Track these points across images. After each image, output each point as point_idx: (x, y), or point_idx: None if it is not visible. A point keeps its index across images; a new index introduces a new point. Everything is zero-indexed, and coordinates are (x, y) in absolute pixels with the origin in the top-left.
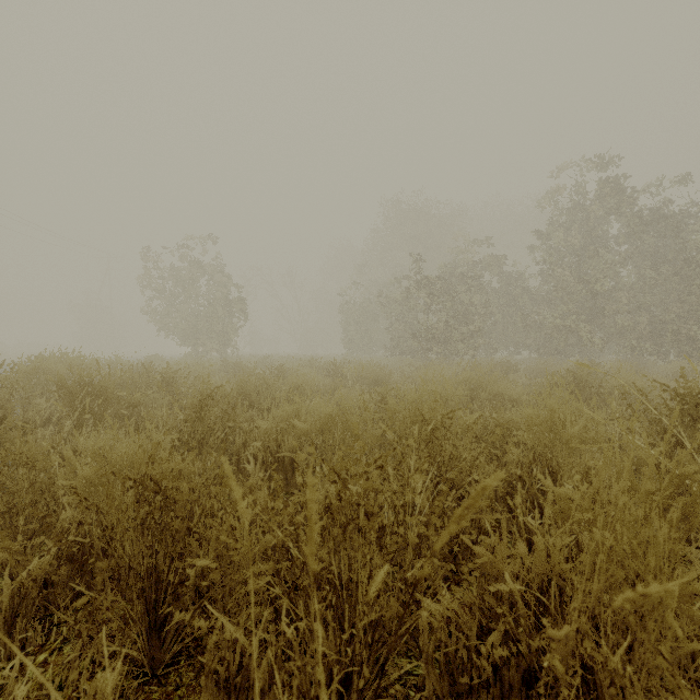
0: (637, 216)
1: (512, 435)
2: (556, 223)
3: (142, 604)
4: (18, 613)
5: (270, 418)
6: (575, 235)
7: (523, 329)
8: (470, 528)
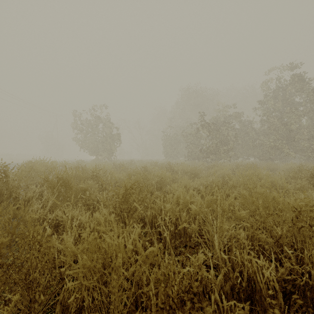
0: (312, 92)
1: None
2: (268, 97)
3: None
4: None
5: (170, 201)
6: (280, 102)
7: (252, 147)
8: None
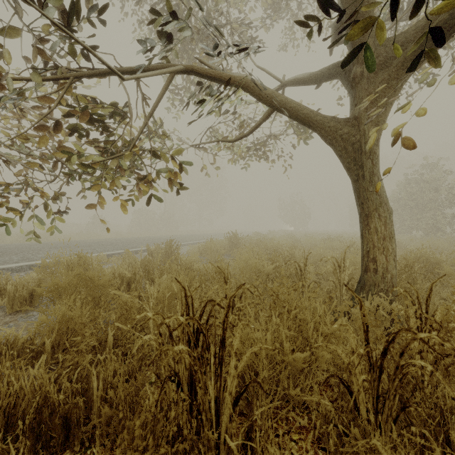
0: (446, 183)
1: None
2: None
3: None
4: None
5: None
6: None
7: None
8: None
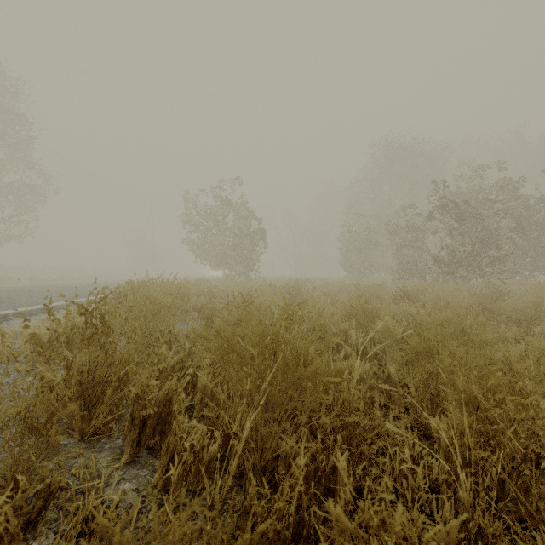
0: None
1: None
2: None
3: None
4: None
5: None
6: None
7: None
8: None
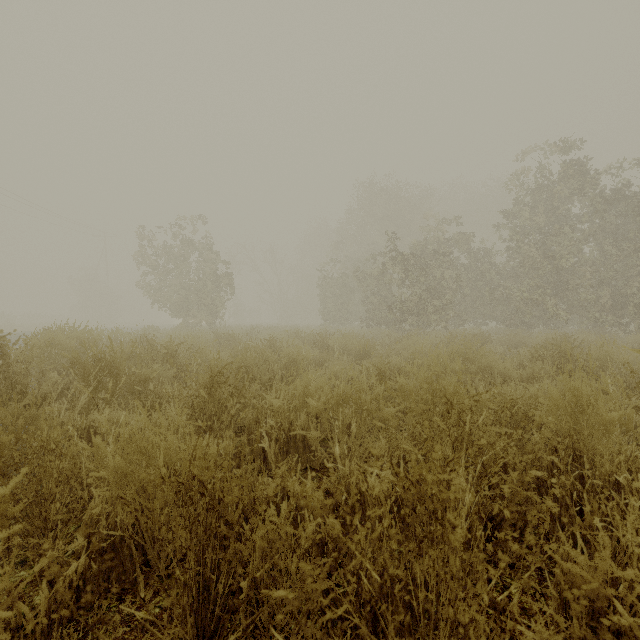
0: (600, 196)
1: (520, 413)
2: (521, 203)
3: (192, 620)
4: (53, 620)
5: (282, 395)
6: (541, 214)
7: (490, 302)
8: (512, 520)
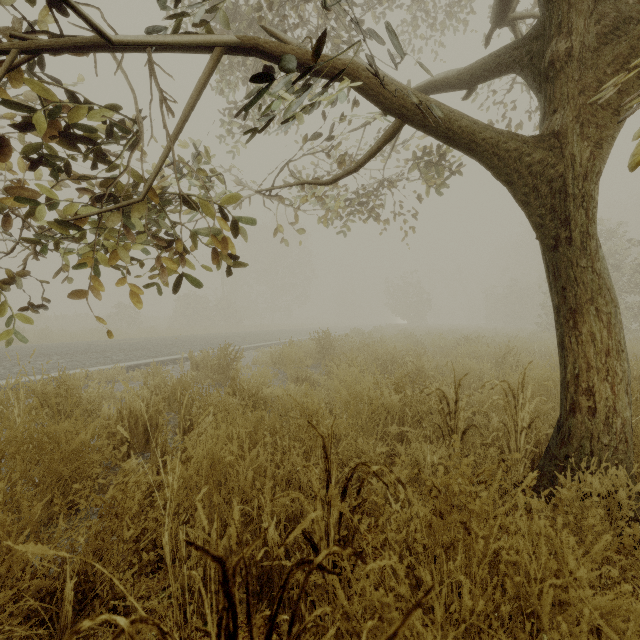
0: None
1: None
2: None
3: None
4: None
5: None
6: None
7: None
8: None
